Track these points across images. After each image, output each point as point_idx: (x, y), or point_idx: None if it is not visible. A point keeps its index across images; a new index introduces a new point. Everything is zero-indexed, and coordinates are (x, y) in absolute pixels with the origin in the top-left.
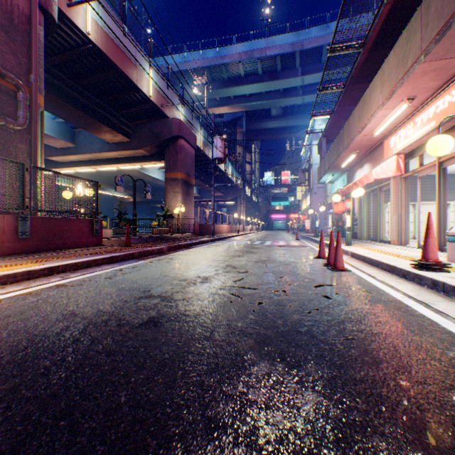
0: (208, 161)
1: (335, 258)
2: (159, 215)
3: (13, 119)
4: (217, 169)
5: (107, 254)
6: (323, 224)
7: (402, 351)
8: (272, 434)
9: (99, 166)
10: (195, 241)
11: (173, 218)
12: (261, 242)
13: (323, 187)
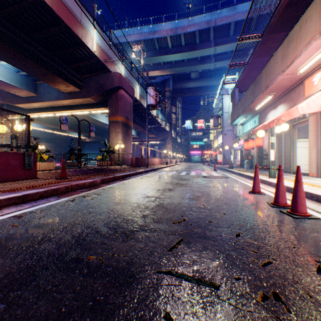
0: (144, 109)
1: (296, 200)
2: (102, 150)
3: None
4: (150, 114)
5: (21, 192)
6: None
7: None
8: None
9: (56, 111)
10: (130, 172)
11: (114, 153)
12: (186, 173)
13: (231, 130)
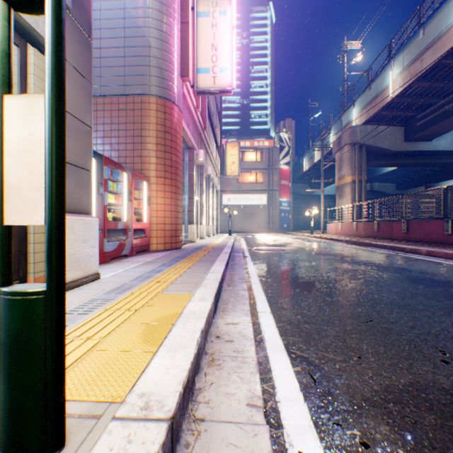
0: None
1: None
2: None
3: None
4: None
5: None
6: None
7: (329, 315)
8: (369, 292)
9: None
10: None
11: None
12: None
13: None
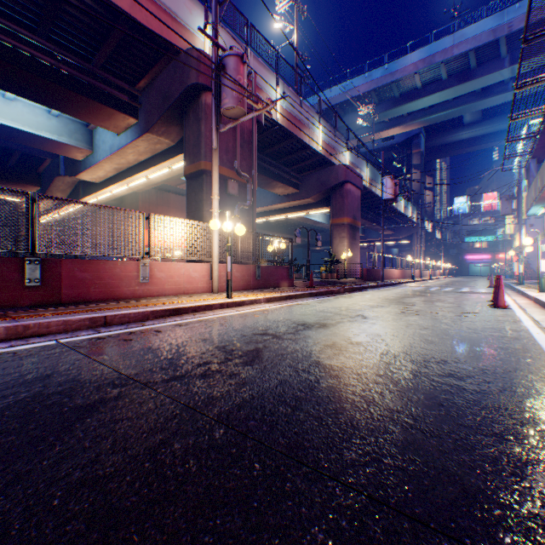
0: (374, 197)
1: (496, 298)
2: (326, 260)
3: (244, 202)
4: (386, 210)
5: (307, 291)
6: None
7: (481, 327)
8: (410, 329)
9: (269, 216)
10: (364, 285)
11: (339, 263)
12: (438, 289)
13: None
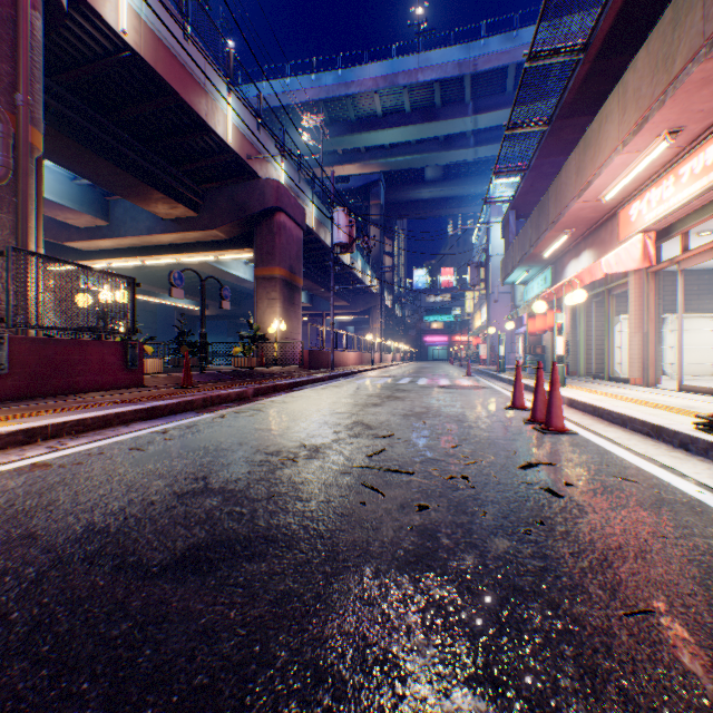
0: (325, 249)
1: (549, 410)
2: (244, 335)
3: None
4: (339, 262)
5: (145, 403)
6: (508, 351)
7: None
8: None
9: (147, 256)
10: (301, 379)
11: (267, 341)
12: (410, 381)
13: (509, 292)
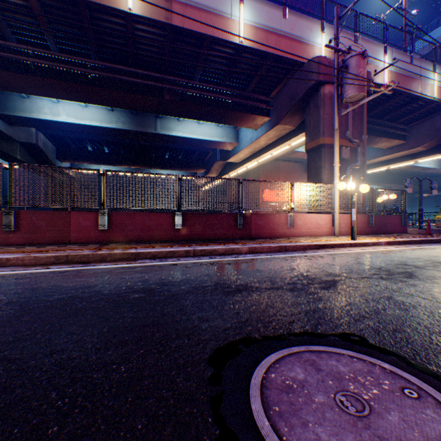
0: None
1: None
2: None
3: (353, 163)
4: None
5: (425, 238)
6: None
7: None
8: None
9: (369, 169)
10: None
11: None
12: None
13: None
